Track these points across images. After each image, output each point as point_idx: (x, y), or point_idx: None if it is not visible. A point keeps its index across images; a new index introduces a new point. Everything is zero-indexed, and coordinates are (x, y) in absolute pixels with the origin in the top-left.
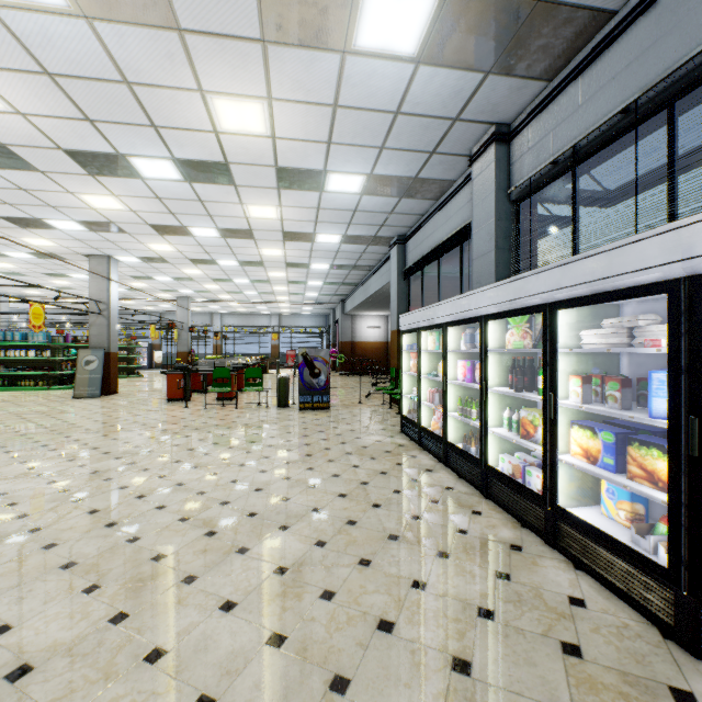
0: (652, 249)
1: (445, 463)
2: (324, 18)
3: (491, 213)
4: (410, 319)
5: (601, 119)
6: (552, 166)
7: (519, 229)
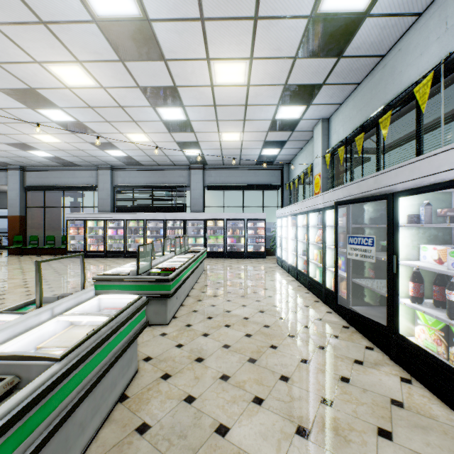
0: (162, 215)
1: (106, 257)
2: (106, 148)
3: (109, 188)
4: (79, 216)
5: (141, 183)
6: (128, 185)
7: (115, 194)
